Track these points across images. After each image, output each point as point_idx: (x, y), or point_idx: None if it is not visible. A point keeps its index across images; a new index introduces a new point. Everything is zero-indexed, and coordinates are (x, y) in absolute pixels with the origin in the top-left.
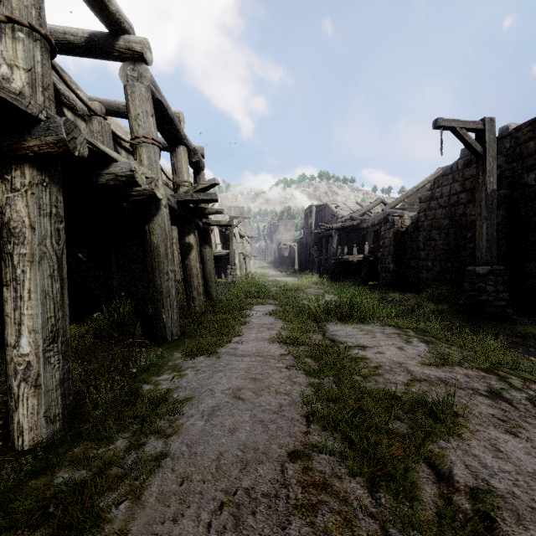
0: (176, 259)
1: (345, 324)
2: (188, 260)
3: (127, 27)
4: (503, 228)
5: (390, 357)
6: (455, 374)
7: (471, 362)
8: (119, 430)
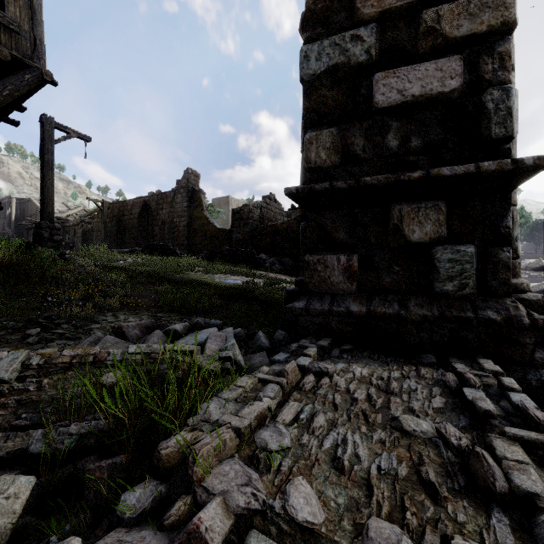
0: None
1: None
2: None
3: None
4: (116, 233)
5: None
6: None
7: None
8: None
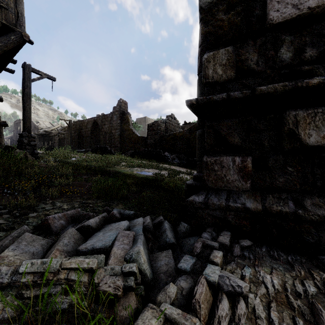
0: None
1: None
2: None
3: None
4: (78, 140)
5: None
6: None
7: None
8: None
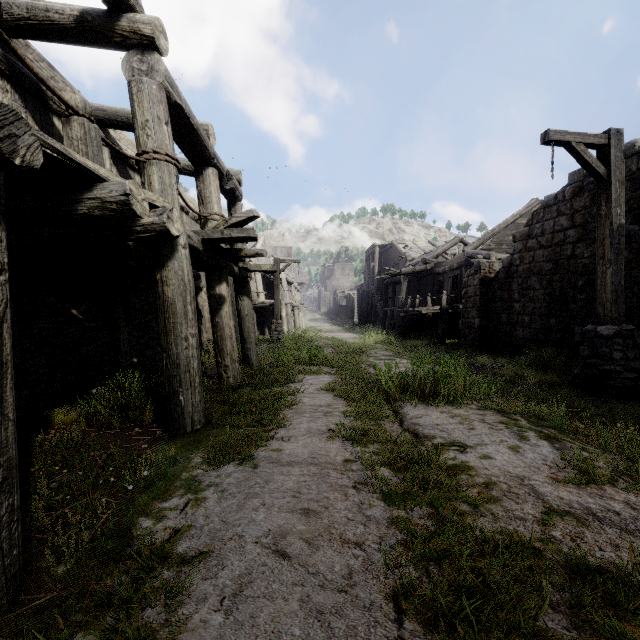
0: (207, 312)
1: (428, 406)
2: (218, 317)
3: (132, 2)
4: (628, 274)
5: (504, 465)
6: (612, 502)
7: (627, 477)
8: (77, 629)
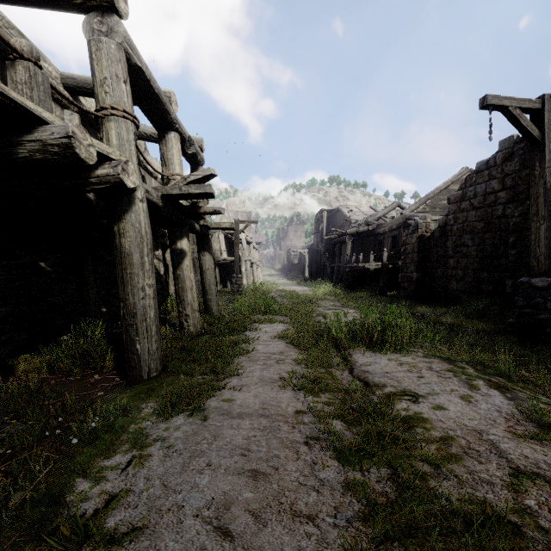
0: None
1: (376, 353)
2: (179, 270)
3: None
4: None
5: (459, 417)
6: None
7: None
8: None
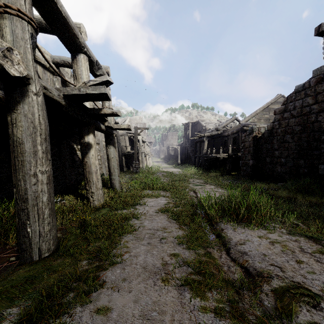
0: None
1: (245, 229)
2: (86, 158)
3: None
4: None
5: None
6: None
7: None
8: None
